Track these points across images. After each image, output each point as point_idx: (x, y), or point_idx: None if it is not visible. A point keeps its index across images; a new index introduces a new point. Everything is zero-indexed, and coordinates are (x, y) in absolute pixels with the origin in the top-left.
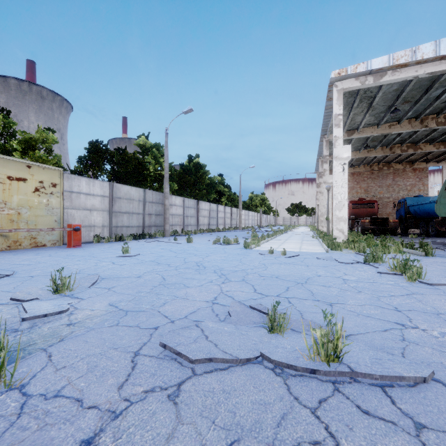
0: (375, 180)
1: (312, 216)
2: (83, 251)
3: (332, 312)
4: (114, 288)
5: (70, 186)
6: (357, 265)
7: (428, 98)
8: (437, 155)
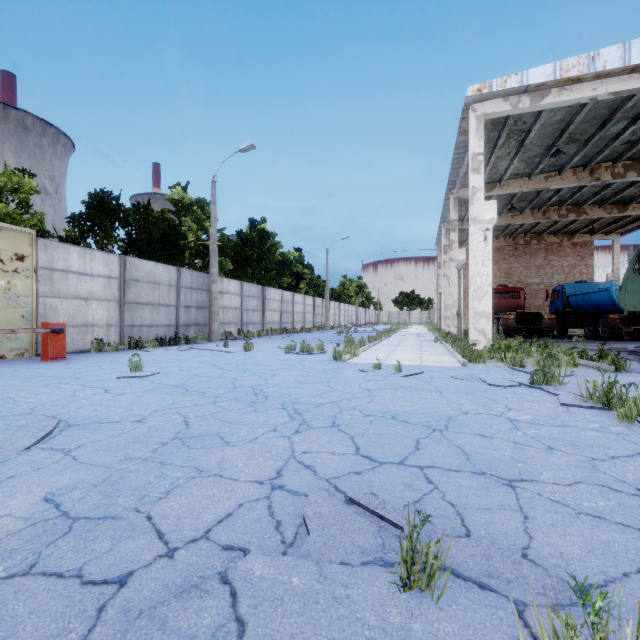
0: (520, 259)
1: (430, 310)
2: (64, 368)
3: (521, 508)
4: (78, 451)
5: (50, 260)
6: (521, 390)
7: (603, 136)
8: (606, 224)
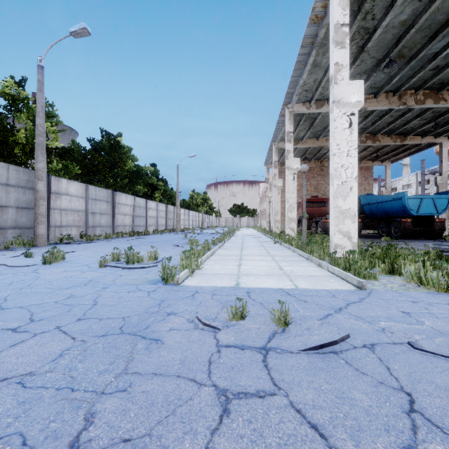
0: (324, 178)
1: (257, 216)
2: None
3: None
4: None
5: None
6: None
7: (424, 56)
8: (385, 153)
